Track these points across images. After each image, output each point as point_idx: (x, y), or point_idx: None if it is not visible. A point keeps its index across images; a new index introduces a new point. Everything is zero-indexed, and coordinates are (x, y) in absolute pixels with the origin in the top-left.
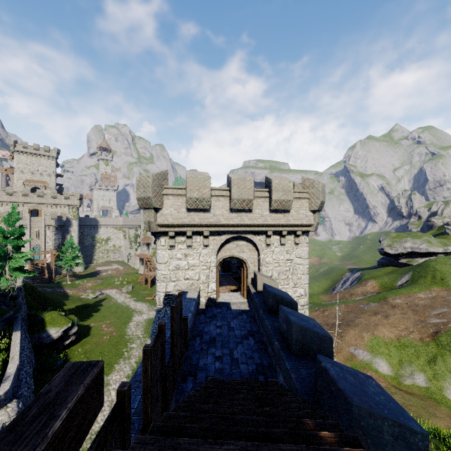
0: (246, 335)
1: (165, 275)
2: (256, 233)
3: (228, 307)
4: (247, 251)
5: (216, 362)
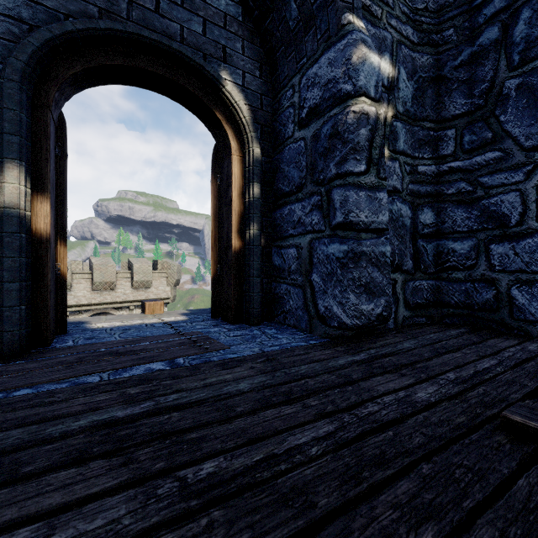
0: None
1: None
2: (119, 308)
3: None
4: None
5: None
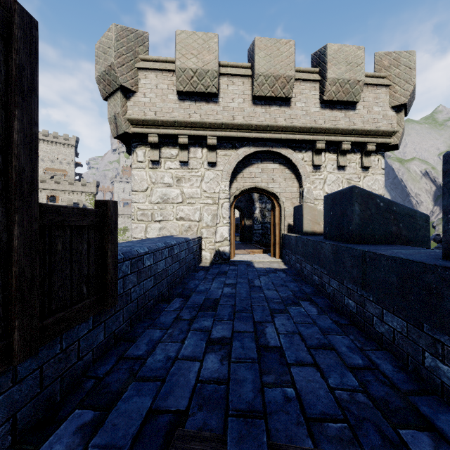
0: (292, 298)
1: (144, 210)
2: (296, 148)
3: (249, 265)
4: (281, 181)
5: (209, 356)
